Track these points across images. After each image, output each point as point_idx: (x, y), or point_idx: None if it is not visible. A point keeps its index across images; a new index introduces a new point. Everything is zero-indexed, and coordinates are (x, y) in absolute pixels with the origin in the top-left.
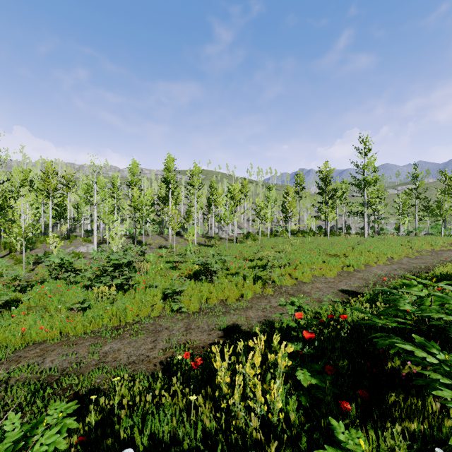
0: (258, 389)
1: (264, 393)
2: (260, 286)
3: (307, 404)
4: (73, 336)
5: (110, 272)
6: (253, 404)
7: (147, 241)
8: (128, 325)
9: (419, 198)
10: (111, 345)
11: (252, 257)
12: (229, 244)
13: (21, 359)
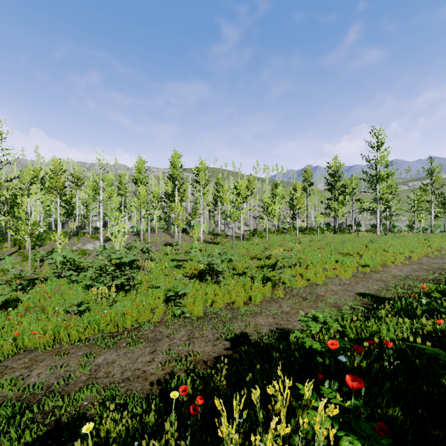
0: None
1: None
2: (270, 288)
3: None
4: (67, 343)
5: (111, 272)
6: None
7: (153, 238)
8: (126, 331)
9: (435, 194)
10: (106, 355)
11: (260, 255)
12: (236, 241)
13: (7, 370)
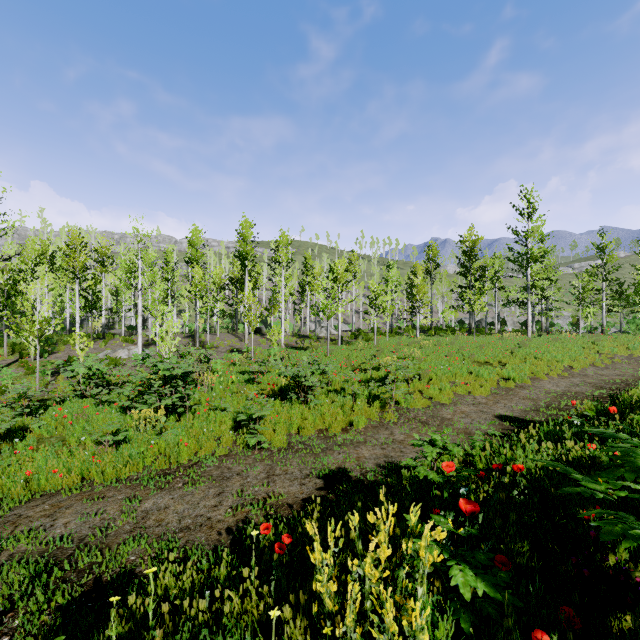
0: (388, 609)
1: (394, 605)
2: (378, 409)
3: (471, 630)
4: (101, 484)
5: (158, 388)
6: (378, 634)
7: (213, 341)
8: (182, 468)
9: (607, 280)
10: (156, 499)
11: (364, 365)
12: (331, 346)
13: (21, 520)
